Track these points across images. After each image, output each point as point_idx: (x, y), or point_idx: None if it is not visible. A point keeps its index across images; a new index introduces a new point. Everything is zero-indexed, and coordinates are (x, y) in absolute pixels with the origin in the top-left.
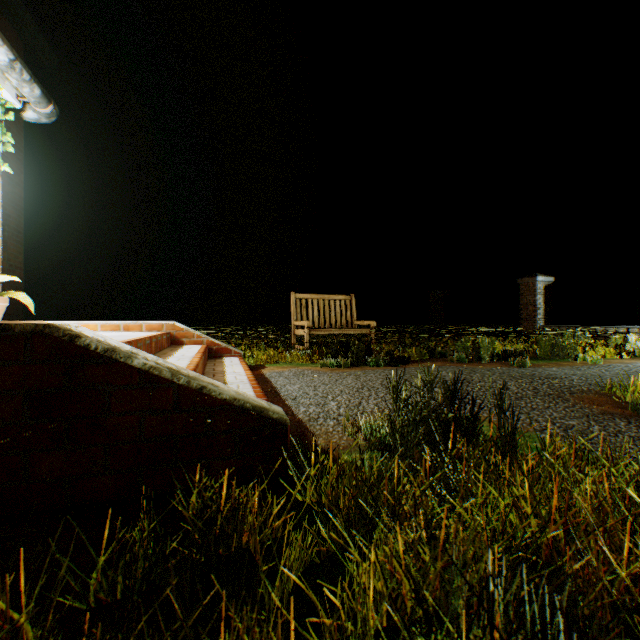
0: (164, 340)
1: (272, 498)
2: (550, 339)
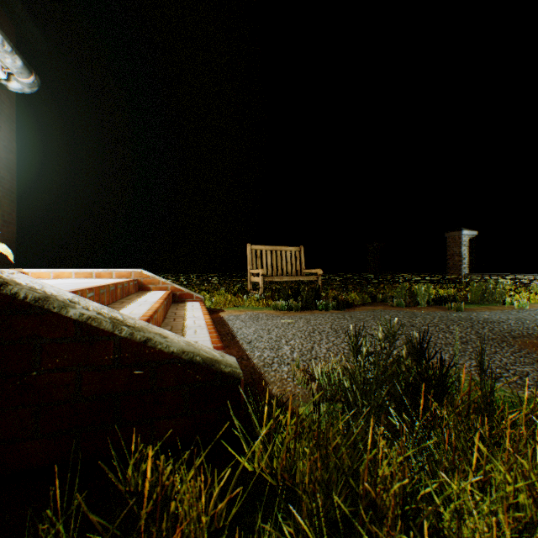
0: (131, 286)
1: (223, 465)
2: (479, 285)
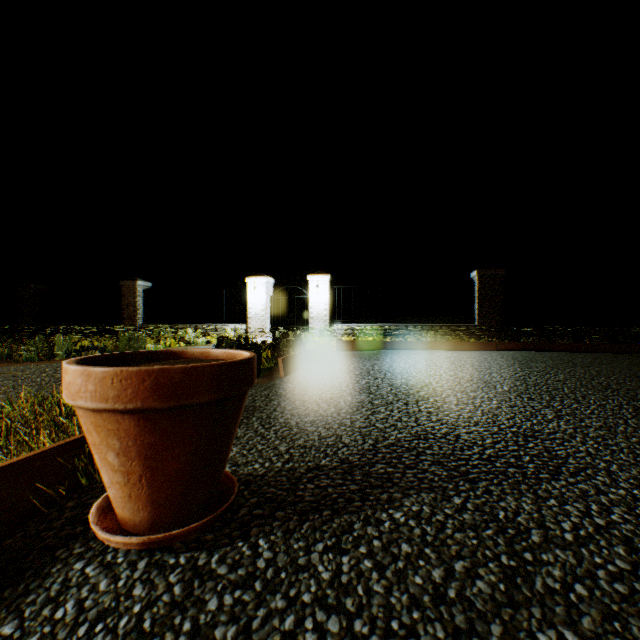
0: None
1: None
2: (131, 334)
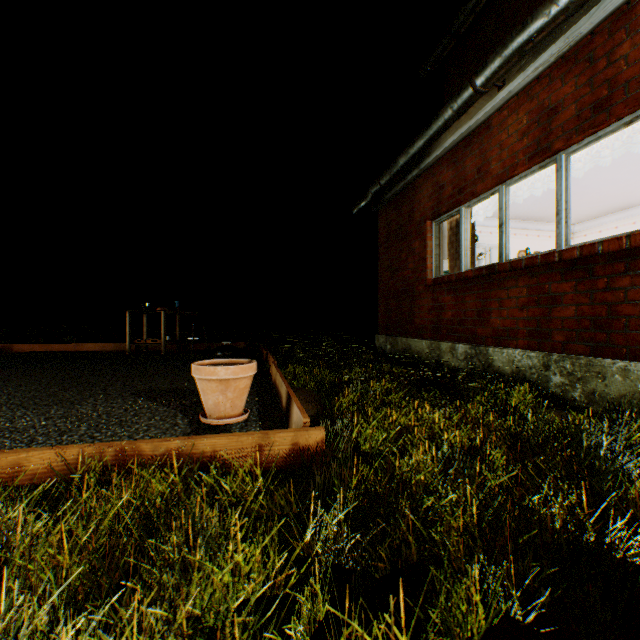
0: None
1: None
2: None
